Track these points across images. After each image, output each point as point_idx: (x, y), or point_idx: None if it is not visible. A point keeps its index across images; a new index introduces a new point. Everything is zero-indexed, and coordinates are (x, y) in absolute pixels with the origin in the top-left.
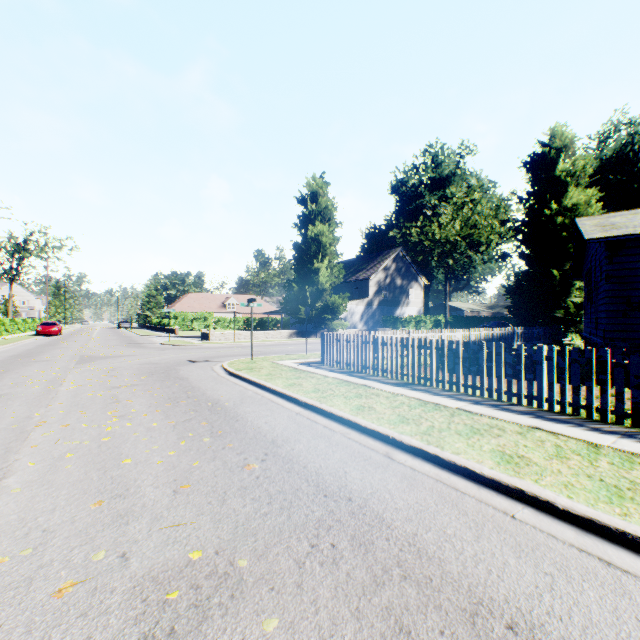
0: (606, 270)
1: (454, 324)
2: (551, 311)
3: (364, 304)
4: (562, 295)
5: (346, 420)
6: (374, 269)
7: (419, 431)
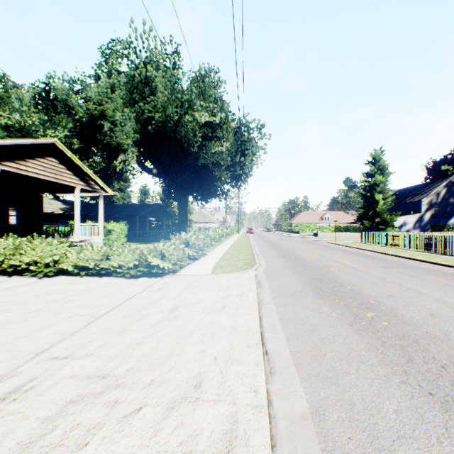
0: None
1: None
2: None
3: (416, 217)
4: None
5: (352, 247)
6: (426, 194)
7: (364, 248)
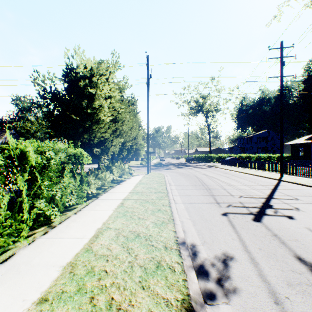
0: None
1: None
2: None
3: None
4: None
5: None
6: (0, 137)
7: None
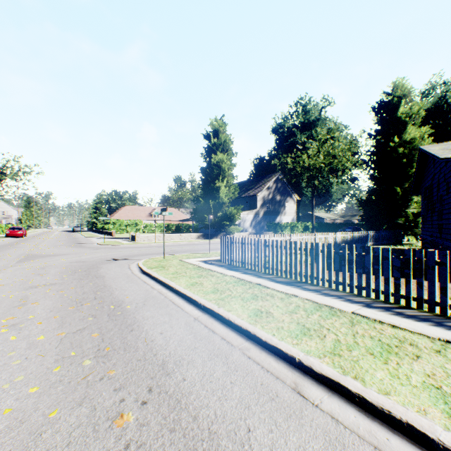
0: None
1: (318, 228)
2: (394, 219)
3: (253, 214)
4: (403, 207)
5: (244, 330)
6: (260, 188)
7: (326, 349)
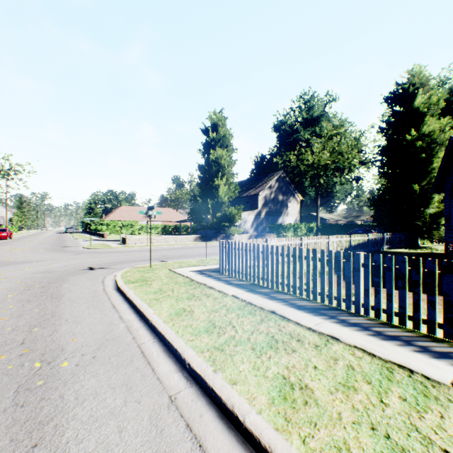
0: None
1: (322, 230)
2: (412, 219)
3: (254, 214)
4: (420, 206)
5: None
6: (262, 187)
7: None
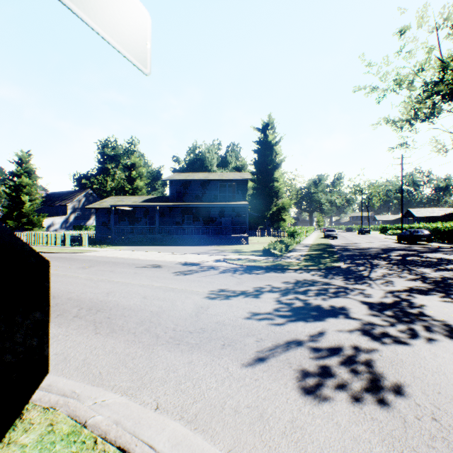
0: (96, 215)
1: None
2: None
3: (64, 219)
4: None
5: None
6: (72, 200)
7: None
